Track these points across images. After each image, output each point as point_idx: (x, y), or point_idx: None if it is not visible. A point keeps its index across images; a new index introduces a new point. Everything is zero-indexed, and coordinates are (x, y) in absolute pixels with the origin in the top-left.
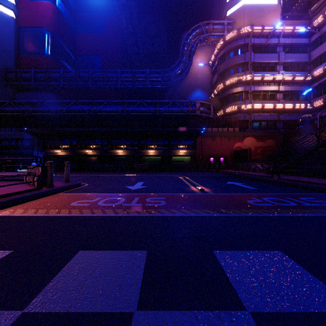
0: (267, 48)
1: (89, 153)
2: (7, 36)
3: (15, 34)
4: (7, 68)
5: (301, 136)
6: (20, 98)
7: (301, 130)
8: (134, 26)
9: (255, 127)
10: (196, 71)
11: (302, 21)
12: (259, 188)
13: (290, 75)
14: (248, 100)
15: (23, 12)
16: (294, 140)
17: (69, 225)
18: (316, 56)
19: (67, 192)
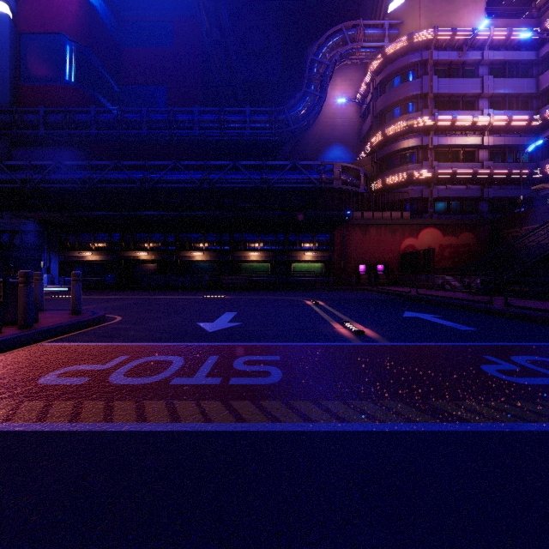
0: (461, 69)
1: (142, 256)
2: None
3: (10, 45)
4: None
5: (524, 225)
6: (20, 159)
7: (525, 215)
8: (223, 30)
9: (439, 210)
10: (333, 112)
11: (523, 20)
12: (480, 329)
13: (503, 116)
14: (428, 162)
15: (25, 6)
16: (511, 233)
17: None
18: None
19: (61, 340)
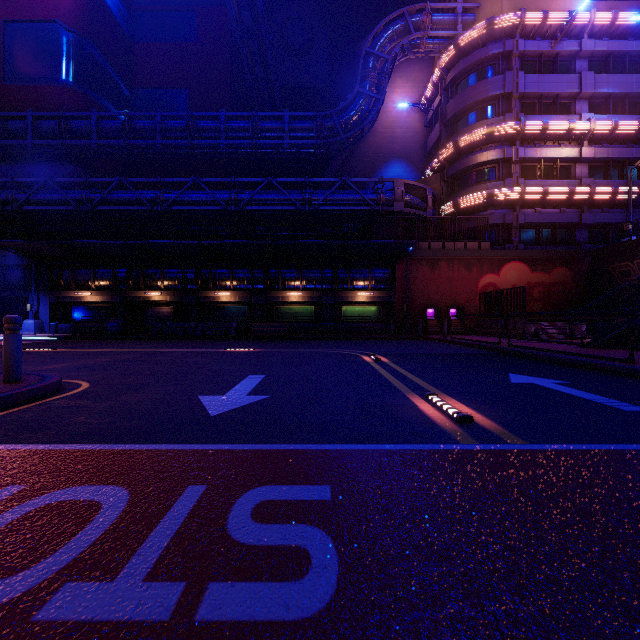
0: (554, 63)
1: (154, 297)
2: None
3: None
4: None
5: (637, 258)
6: (3, 177)
7: (638, 245)
8: (255, 16)
9: (526, 239)
10: (392, 120)
11: (631, 2)
12: None
13: (607, 121)
14: (512, 179)
15: None
16: (618, 268)
17: None
18: None
19: None
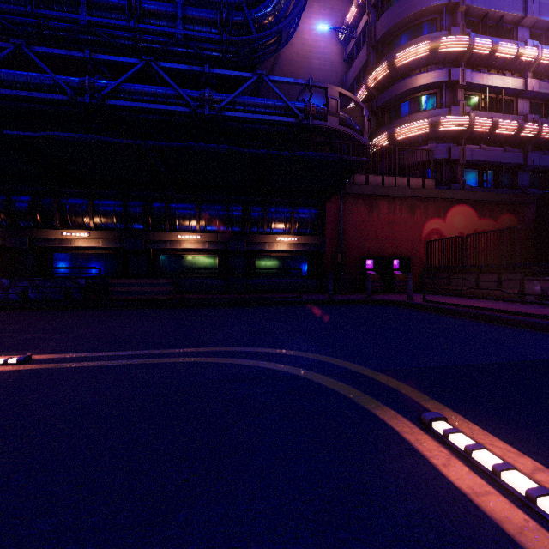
0: None
1: None
2: None
3: None
4: None
5: None
6: None
7: None
8: None
9: (469, 181)
10: (308, 49)
11: None
12: None
13: None
14: (459, 106)
15: None
16: None
17: None
18: None
19: None
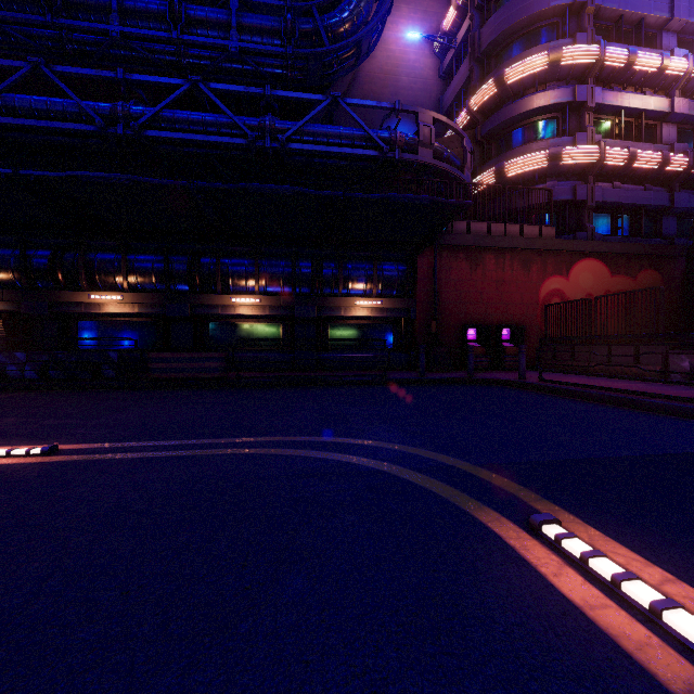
0: None
1: None
2: None
3: None
4: None
5: None
6: None
7: None
8: None
9: (599, 228)
10: (395, 63)
11: None
12: None
13: None
14: (586, 134)
15: None
16: None
17: None
18: None
19: None
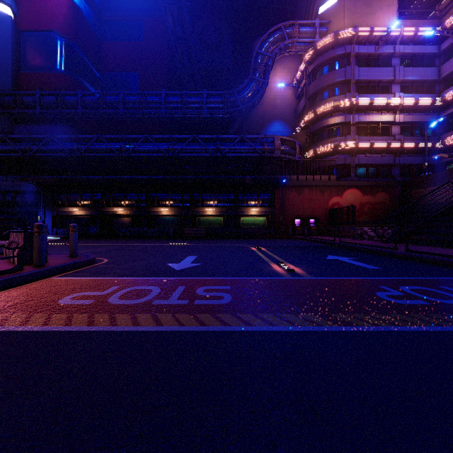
0: (378, 60)
1: (119, 212)
2: (1, 44)
3: (12, 40)
4: (1, 89)
5: (428, 187)
6: (20, 133)
7: (429, 179)
8: (184, 29)
9: (360, 174)
10: (274, 94)
11: (428, 20)
12: (383, 268)
13: (411, 98)
14: (350, 135)
15: (24, 9)
16: (417, 193)
17: (24, 359)
18: (448, 71)
19: (66, 275)
